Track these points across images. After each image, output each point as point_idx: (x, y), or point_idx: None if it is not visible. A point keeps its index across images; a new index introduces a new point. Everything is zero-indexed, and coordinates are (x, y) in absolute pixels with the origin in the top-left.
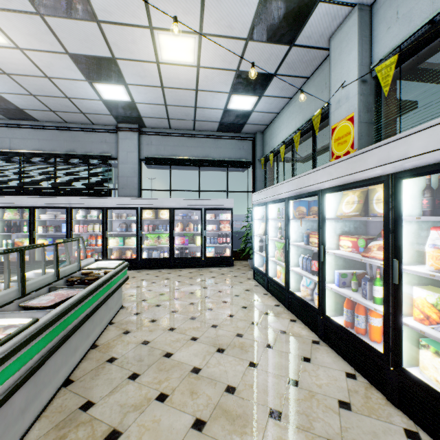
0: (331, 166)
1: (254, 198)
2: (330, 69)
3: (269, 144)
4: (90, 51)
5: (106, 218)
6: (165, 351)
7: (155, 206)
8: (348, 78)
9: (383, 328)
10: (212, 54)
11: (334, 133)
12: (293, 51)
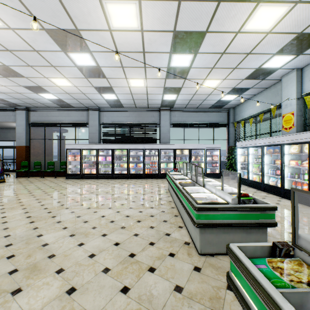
0: (287, 136)
1: (238, 144)
2: (281, 90)
3: (239, 114)
4: (174, 86)
5: (160, 154)
6: None
7: (182, 148)
8: (291, 97)
9: (308, 186)
10: (225, 84)
11: (283, 118)
12: (263, 81)
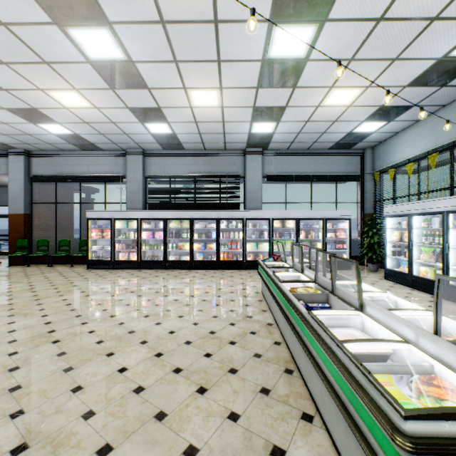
0: None
1: (388, 210)
2: None
3: (383, 159)
4: (271, 104)
5: (245, 227)
6: None
7: (283, 217)
8: None
9: None
10: (367, 98)
11: None
12: (442, 90)
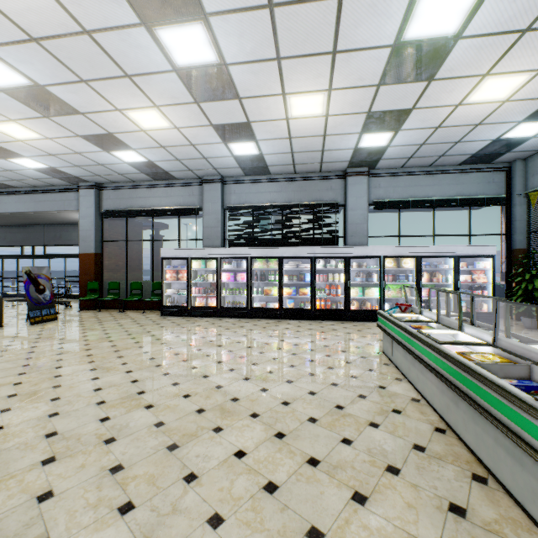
0: None
1: None
2: None
3: None
4: (393, 106)
5: (348, 268)
6: None
7: (399, 254)
8: None
9: None
10: (536, 86)
11: None
12: None
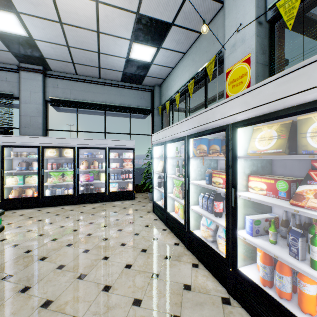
0: (247, 93)
1: (153, 138)
2: (224, 16)
3: (166, 94)
4: None
5: (2, 157)
6: None
7: (58, 145)
8: (244, 21)
9: None
10: None
11: (229, 76)
12: None
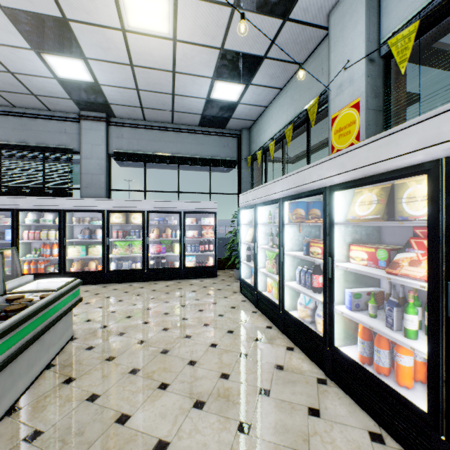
0: (343, 154)
1: (241, 200)
2: (329, 49)
3: (257, 141)
4: (31, 5)
5: (64, 223)
6: (119, 412)
7: (125, 209)
8: (353, 57)
9: (428, 378)
10: (191, 24)
11: (334, 124)
12: (287, 28)
